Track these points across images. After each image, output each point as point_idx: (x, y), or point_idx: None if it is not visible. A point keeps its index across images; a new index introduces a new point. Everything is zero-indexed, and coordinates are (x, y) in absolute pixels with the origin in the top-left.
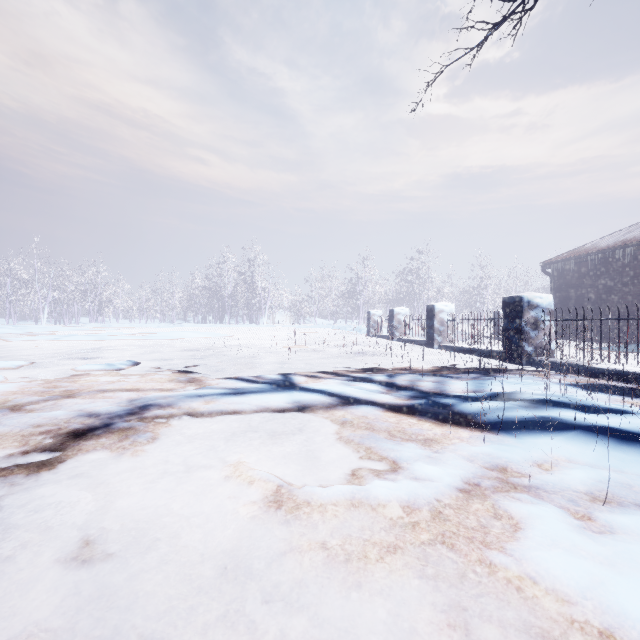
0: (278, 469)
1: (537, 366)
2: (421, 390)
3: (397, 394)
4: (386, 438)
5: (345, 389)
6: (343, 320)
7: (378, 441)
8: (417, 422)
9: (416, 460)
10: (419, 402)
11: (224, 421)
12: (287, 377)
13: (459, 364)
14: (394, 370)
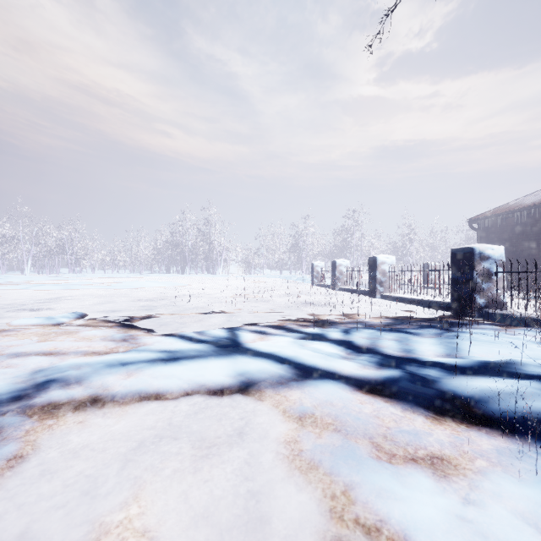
0: (196, 539)
1: (491, 319)
2: (385, 354)
3: (360, 361)
4: (371, 457)
5: (298, 353)
6: (288, 271)
7: (362, 468)
8: (403, 415)
9: (447, 536)
10: (393, 376)
11: (139, 411)
12: (233, 335)
13: (409, 316)
14: (346, 324)
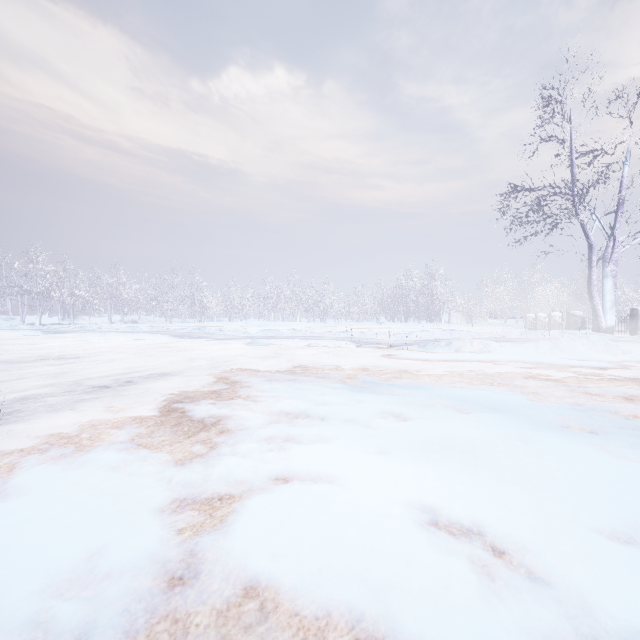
0: None
1: None
2: None
3: None
4: None
5: None
6: (514, 320)
7: None
8: None
9: None
10: None
11: None
12: None
13: None
14: None
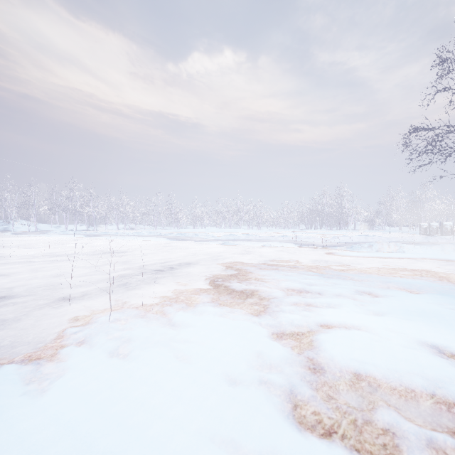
0: None
1: None
2: None
3: None
4: None
5: None
6: (407, 227)
7: None
8: None
9: None
10: None
11: None
12: None
13: None
14: None
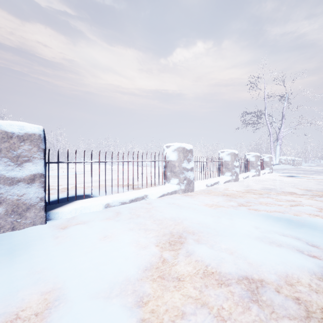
0: None
1: None
2: None
3: None
4: None
5: None
6: None
7: None
8: None
9: None
10: None
11: None
12: None
13: None
14: None
